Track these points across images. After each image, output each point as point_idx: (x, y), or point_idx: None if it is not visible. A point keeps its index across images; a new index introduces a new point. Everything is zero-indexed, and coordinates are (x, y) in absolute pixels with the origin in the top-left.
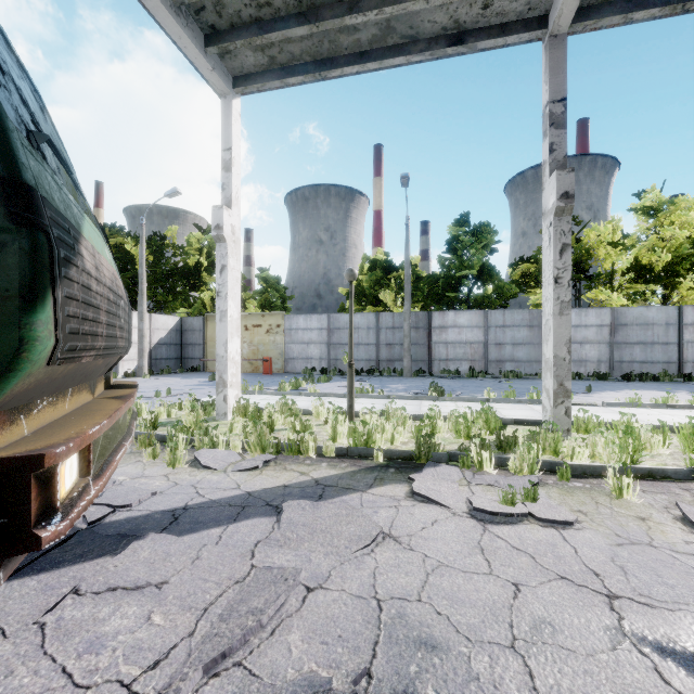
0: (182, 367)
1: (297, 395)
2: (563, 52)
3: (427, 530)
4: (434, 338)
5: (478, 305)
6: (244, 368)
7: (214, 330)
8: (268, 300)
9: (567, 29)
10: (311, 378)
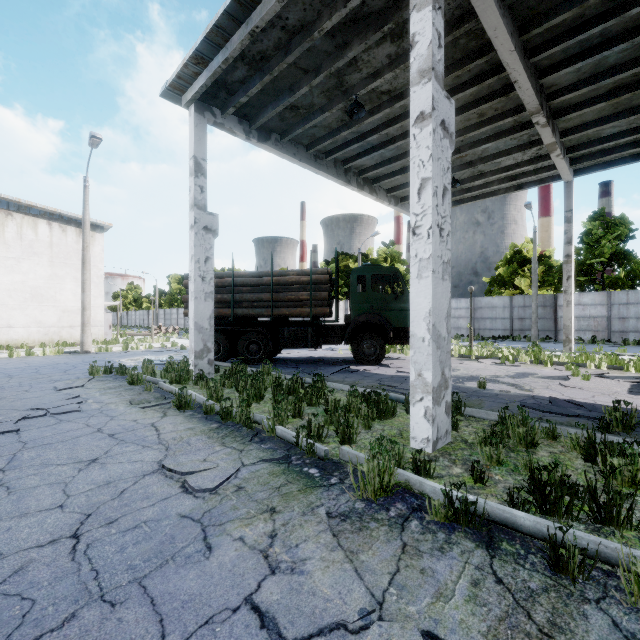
0: None
1: None
2: (571, 189)
3: (475, 364)
4: (559, 314)
5: (611, 285)
6: None
7: None
8: None
9: (572, 179)
10: (458, 339)
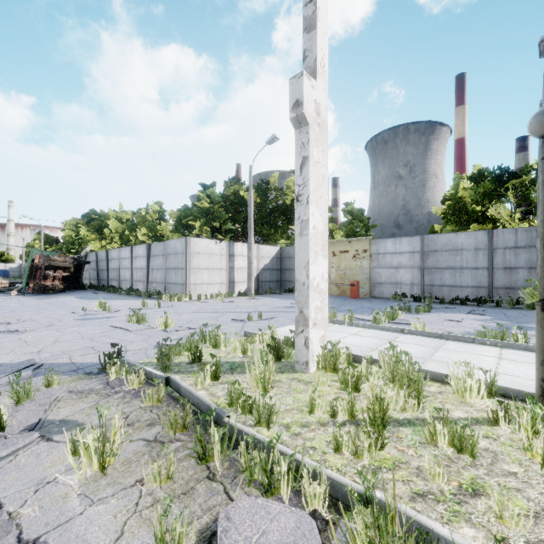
0: (281, 288)
1: (397, 331)
2: None
3: None
4: None
5: None
6: (332, 291)
7: None
8: (352, 230)
9: None
10: (407, 307)
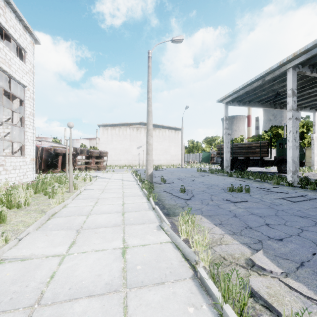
0: None
1: None
2: None
3: None
4: None
5: None
6: None
7: (309, 153)
8: None
9: None
10: None
